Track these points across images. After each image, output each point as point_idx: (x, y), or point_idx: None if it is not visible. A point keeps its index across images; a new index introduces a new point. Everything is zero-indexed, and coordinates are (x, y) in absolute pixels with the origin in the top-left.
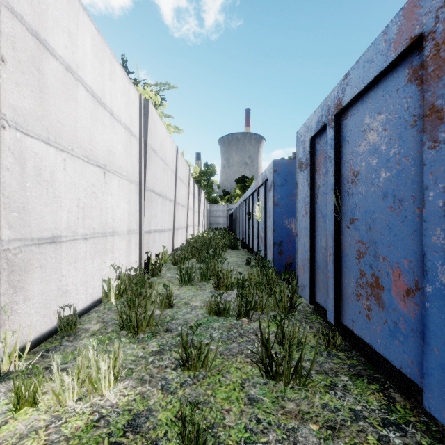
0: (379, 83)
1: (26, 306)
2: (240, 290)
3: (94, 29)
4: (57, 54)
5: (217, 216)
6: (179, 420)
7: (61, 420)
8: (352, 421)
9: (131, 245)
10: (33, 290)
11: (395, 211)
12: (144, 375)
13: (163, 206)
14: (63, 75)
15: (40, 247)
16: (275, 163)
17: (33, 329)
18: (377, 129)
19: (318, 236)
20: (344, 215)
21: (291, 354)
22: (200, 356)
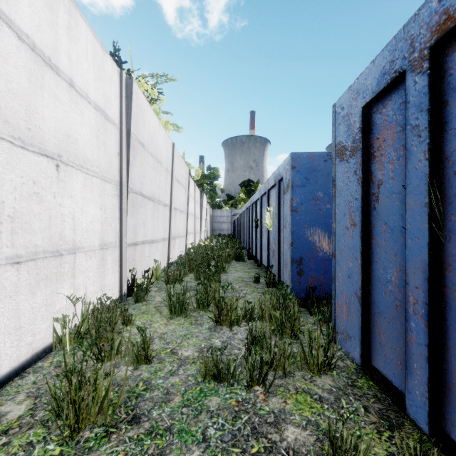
0: None
1: None
2: (251, 345)
3: None
4: None
5: (221, 222)
6: None
7: None
8: None
9: (107, 263)
10: None
11: None
12: None
13: (154, 212)
14: None
15: None
16: (294, 157)
17: None
18: None
19: (377, 262)
20: (455, 232)
21: None
22: None
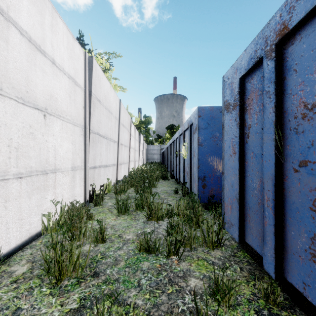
0: None
1: None
2: (169, 229)
3: None
4: None
5: (153, 153)
6: None
7: None
8: None
9: (76, 179)
10: None
11: None
12: None
13: (107, 146)
14: None
15: None
16: (200, 109)
17: None
18: None
19: (248, 176)
20: (289, 156)
21: None
22: None
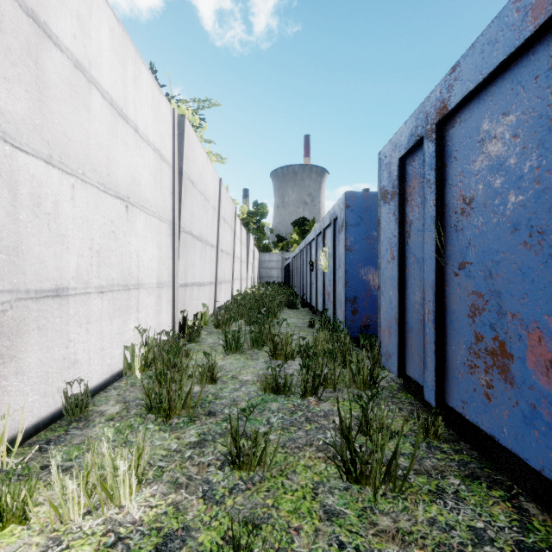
0: (505, 71)
1: (18, 381)
2: (305, 359)
3: (113, 17)
4: (62, 45)
5: (270, 268)
6: (229, 548)
7: (61, 544)
8: (473, 545)
9: (162, 301)
10: (29, 360)
11: (532, 248)
12: (179, 476)
13: (202, 253)
14: (71, 74)
15: (39, 302)
16: (348, 196)
17: (28, 413)
18: (502, 136)
19: (409, 287)
20: (450, 258)
21: (382, 449)
22: (256, 450)
